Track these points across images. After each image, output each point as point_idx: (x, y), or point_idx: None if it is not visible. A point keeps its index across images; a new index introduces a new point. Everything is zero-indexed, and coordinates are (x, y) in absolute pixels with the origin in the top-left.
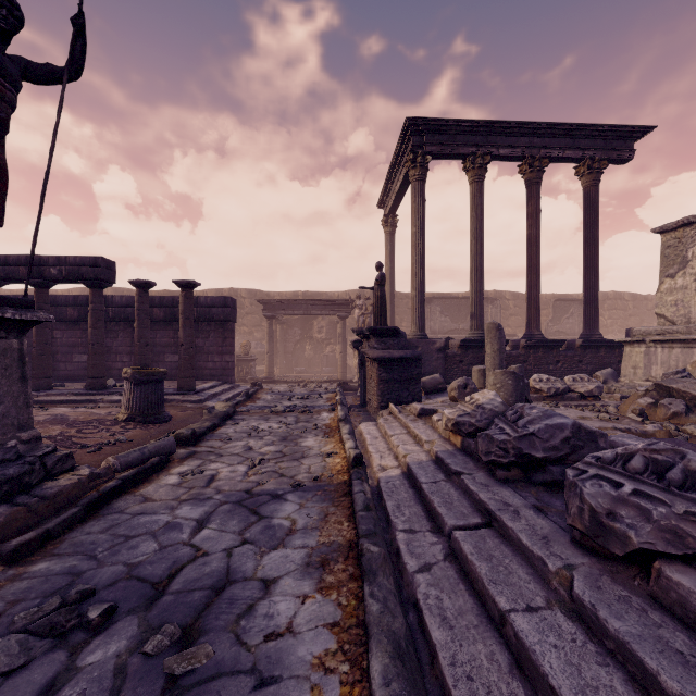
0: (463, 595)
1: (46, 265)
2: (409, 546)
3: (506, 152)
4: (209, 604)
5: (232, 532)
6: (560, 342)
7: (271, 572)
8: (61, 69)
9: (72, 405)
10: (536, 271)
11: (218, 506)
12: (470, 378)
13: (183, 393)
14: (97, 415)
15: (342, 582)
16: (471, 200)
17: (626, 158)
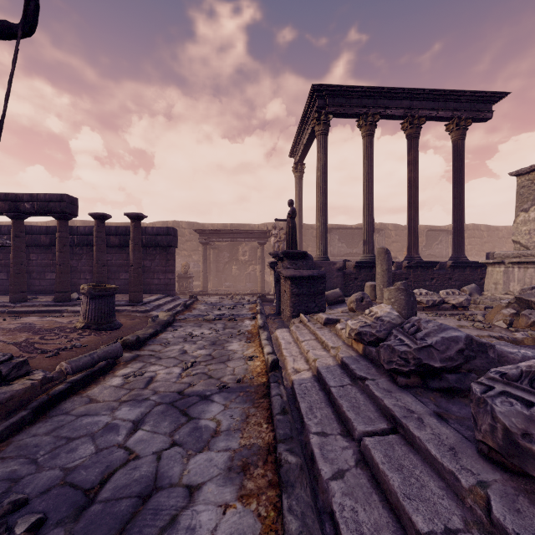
0: (377, 507)
1: (21, 201)
2: (322, 450)
3: (391, 112)
4: (135, 513)
5: (163, 433)
6: (434, 263)
7: (195, 477)
8: (16, 25)
9: (42, 314)
10: (415, 207)
11: (153, 406)
12: (365, 293)
13: (132, 304)
14: (59, 324)
15: (261, 489)
16: (364, 150)
17: (486, 117)
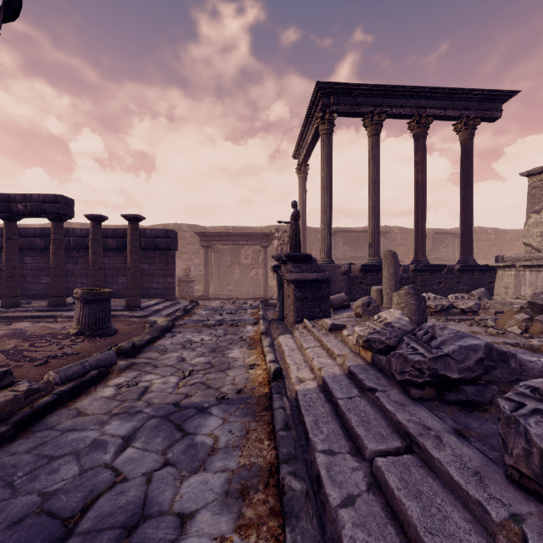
0: (394, 542)
1: (13, 202)
2: (330, 472)
3: (398, 111)
4: None
5: (155, 451)
6: (442, 266)
7: (188, 504)
8: None
9: (35, 319)
10: (422, 208)
11: (146, 420)
12: (372, 297)
13: (130, 309)
14: (52, 330)
15: (261, 518)
16: (369, 150)
17: (496, 116)
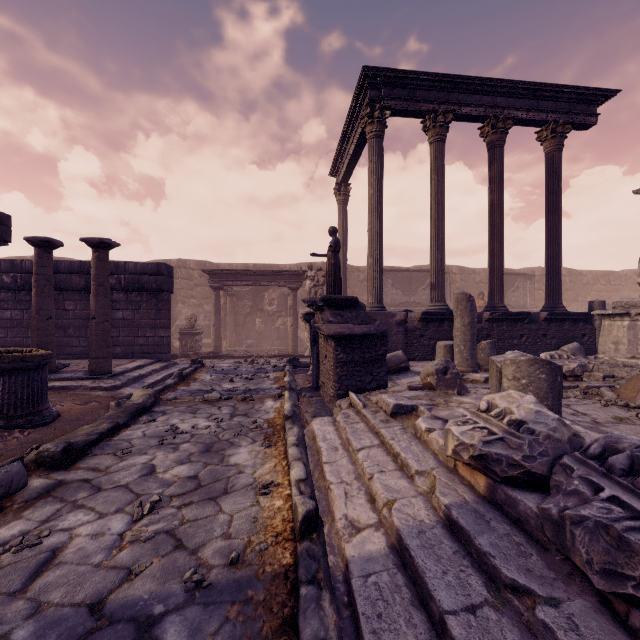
0: None
1: None
2: None
3: (468, 111)
4: None
5: None
6: (525, 314)
7: None
8: None
9: None
10: (499, 239)
11: None
12: (450, 361)
13: (94, 377)
14: None
15: None
16: (431, 162)
17: (590, 123)
